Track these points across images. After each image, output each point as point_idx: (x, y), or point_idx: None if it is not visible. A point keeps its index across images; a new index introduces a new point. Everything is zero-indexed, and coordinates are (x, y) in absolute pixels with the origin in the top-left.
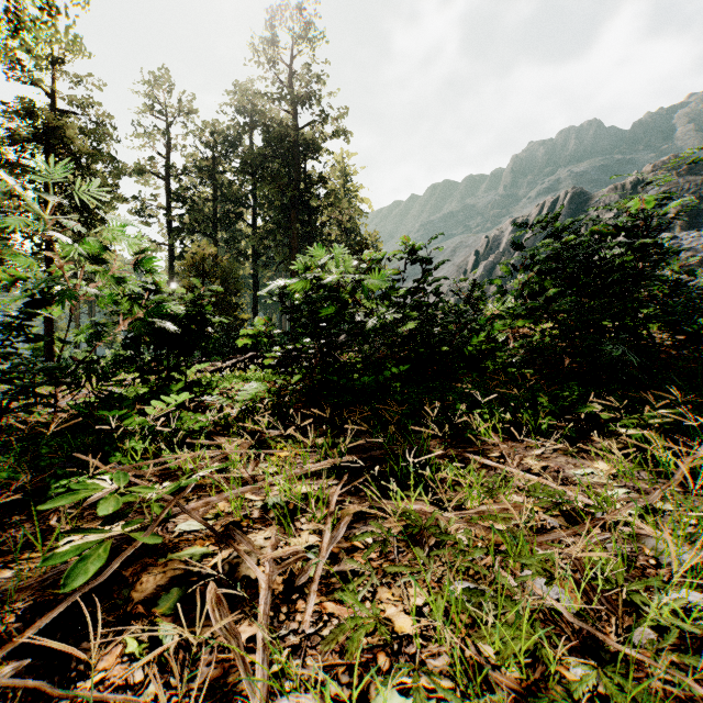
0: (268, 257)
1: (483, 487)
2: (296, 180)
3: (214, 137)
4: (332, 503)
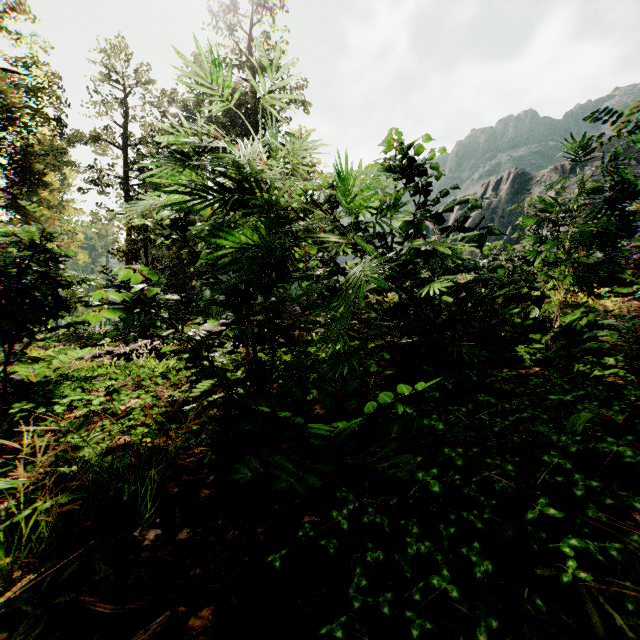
0: None
1: None
2: None
3: (172, 107)
4: None
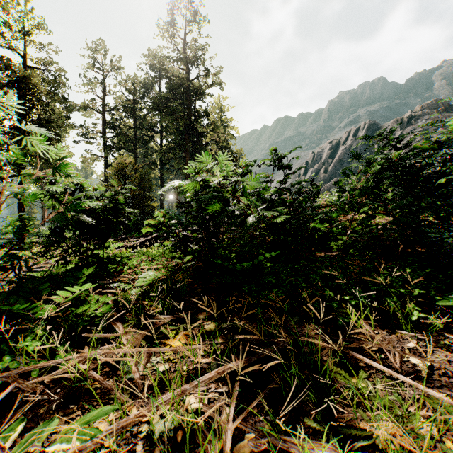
0: (170, 165)
1: (391, 413)
2: (188, 114)
3: (134, 86)
4: (226, 449)
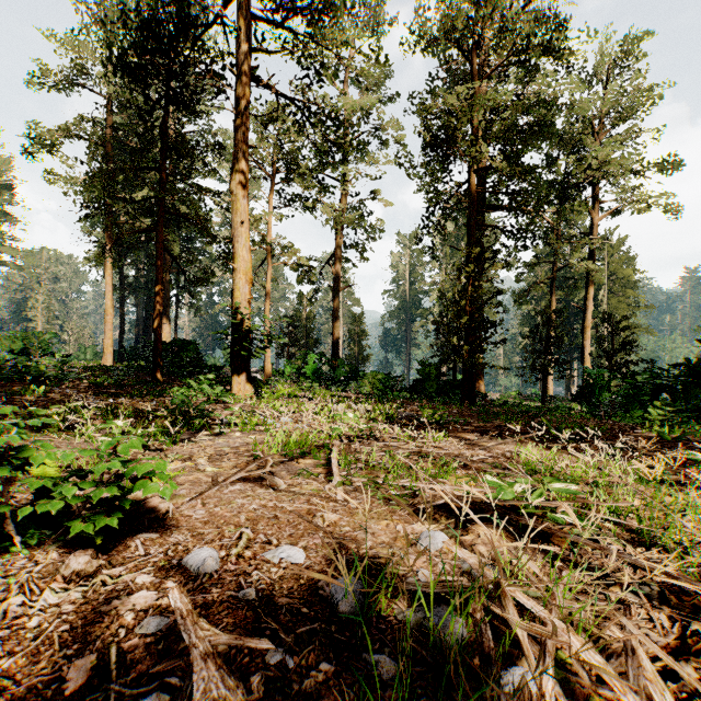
0: None
1: None
2: None
3: None
4: None
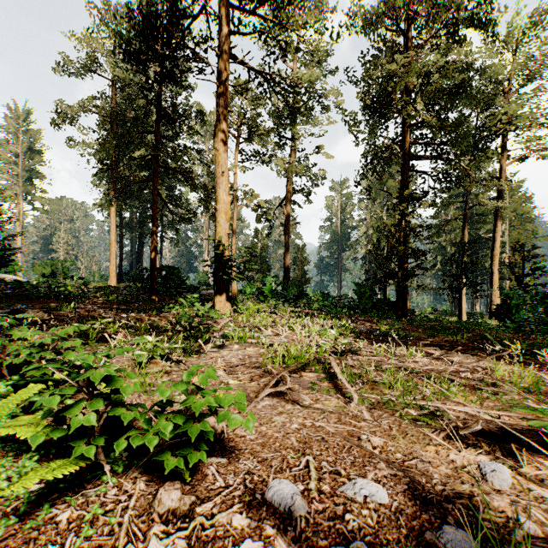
0: None
1: None
2: None
3: None
4: None
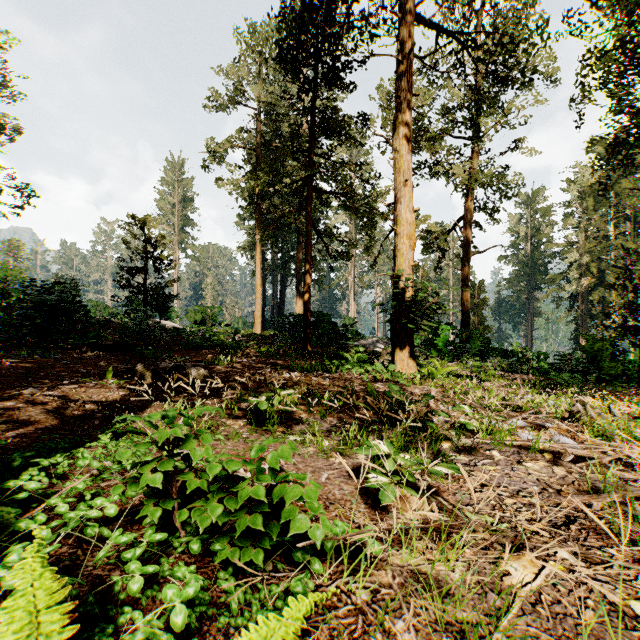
0: None
1: None
2: None
3: None
4: None
